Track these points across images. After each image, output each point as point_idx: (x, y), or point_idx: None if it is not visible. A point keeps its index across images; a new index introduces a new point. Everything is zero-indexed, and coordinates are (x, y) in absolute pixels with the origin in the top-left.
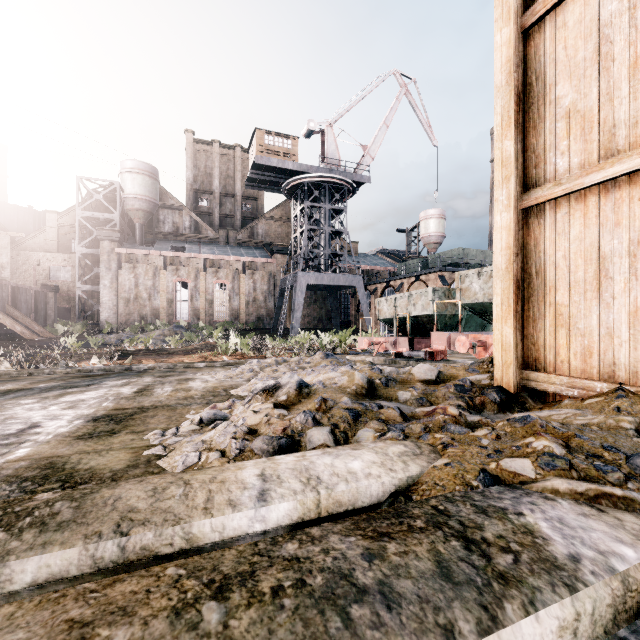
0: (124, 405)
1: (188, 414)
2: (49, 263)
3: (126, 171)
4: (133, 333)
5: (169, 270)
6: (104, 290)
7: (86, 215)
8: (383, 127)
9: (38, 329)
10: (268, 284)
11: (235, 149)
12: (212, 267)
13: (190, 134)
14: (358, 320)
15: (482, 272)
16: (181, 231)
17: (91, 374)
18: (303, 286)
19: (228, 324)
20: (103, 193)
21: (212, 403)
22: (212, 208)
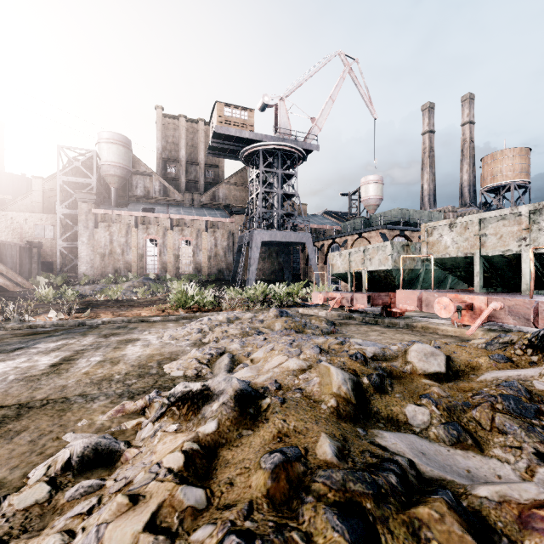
0: (8, 397)
1: (68, 432)
2: (34, 222)
3: (102, 141)
4: (106, 284)
5: (140, 228)
6: (82, 246)
7: (66, 180)
8: (329, 101)
9: (21, 281)
10: (228, 241)
11: (199, 123)
12: (178, 226)
13: (159, 109)
14: (307, 272)
15: (455, 223)
16: (151, 194)
17: (39, 330)
18: (258, 242)
19: (192, 276)
20: (81, 160)
21: (127, 395)
22: (179, 174)
